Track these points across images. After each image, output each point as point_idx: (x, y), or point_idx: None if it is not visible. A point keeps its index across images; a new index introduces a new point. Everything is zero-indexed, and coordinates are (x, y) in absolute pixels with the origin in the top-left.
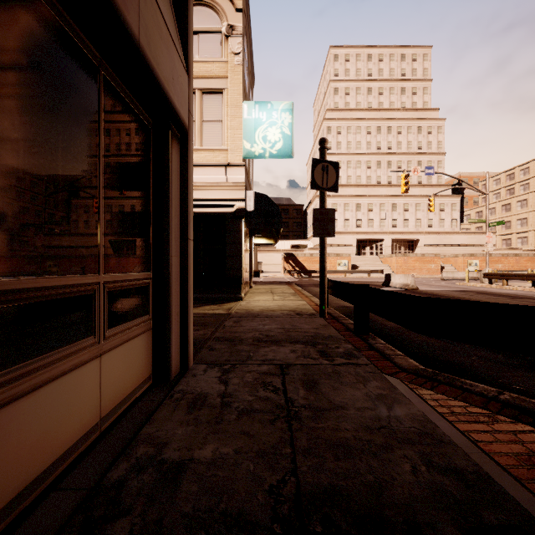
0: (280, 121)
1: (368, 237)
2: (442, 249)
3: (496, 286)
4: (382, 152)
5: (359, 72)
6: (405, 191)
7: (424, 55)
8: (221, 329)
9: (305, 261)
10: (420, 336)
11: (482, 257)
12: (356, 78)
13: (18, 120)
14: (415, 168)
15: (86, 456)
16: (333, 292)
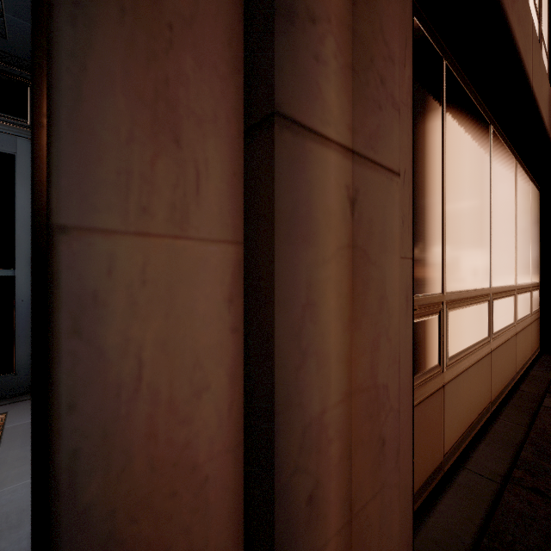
0: None
1: None
2: None
3: None
4: None
5: None
6: None
7: None
8: None
9: None
10: None
11: None
12: None
13: (523, 225)
14: None
15: (534, 366)
16: None
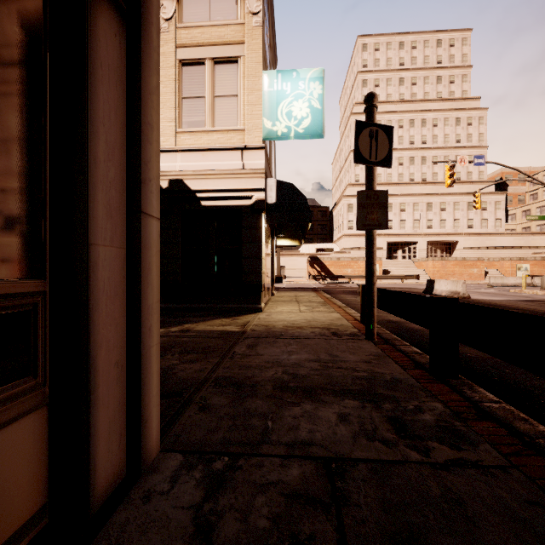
0: (308, 93)
1: (400, 240)
2: (484, 252)
3: None
4: (415, 147)
5: (390, 61)
6: (450, 184)
7: (463, 39)
8: (227, 361)
9: (331, 265)
10: (532, 377)
11: (534, 260)
12: (386, 68)
13: None
14: (461, 158)
15: None
16: (380, 303)
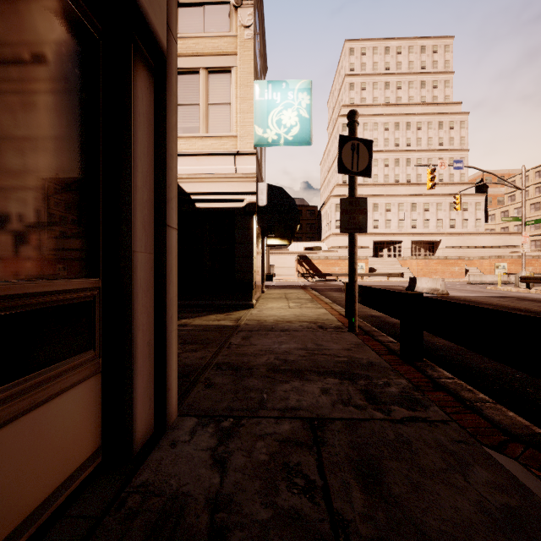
0: (297, 102)
1: (385, 239)
2: (465, 251)
3: (535, 291)
4: (400, 149)
5: (376, 66)
6: (431, 186)
7: (445, 46)
8: (225, 350)
9: (320, 263)
10: (487, 361)
11: (511, 259)
12: (373, 72)
13: None
14: (442, 162)
15: None
16: (362, 299)
